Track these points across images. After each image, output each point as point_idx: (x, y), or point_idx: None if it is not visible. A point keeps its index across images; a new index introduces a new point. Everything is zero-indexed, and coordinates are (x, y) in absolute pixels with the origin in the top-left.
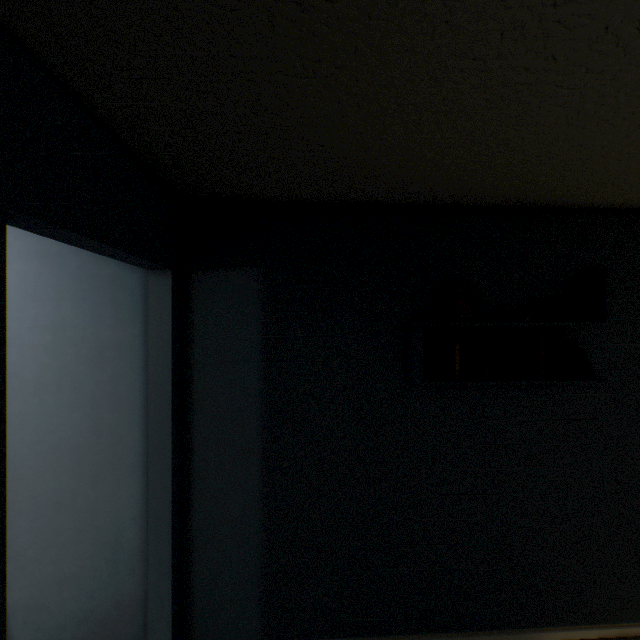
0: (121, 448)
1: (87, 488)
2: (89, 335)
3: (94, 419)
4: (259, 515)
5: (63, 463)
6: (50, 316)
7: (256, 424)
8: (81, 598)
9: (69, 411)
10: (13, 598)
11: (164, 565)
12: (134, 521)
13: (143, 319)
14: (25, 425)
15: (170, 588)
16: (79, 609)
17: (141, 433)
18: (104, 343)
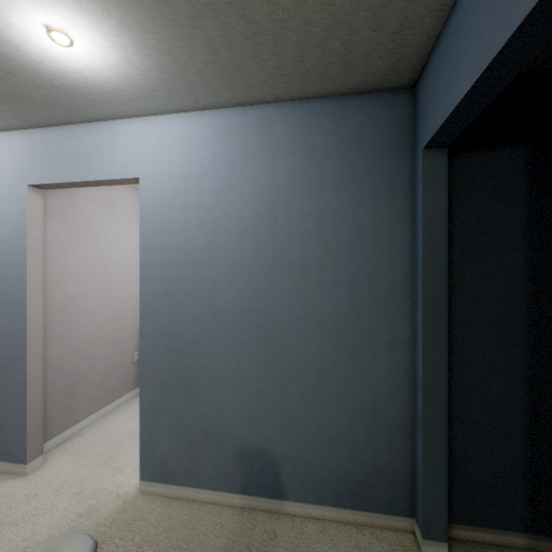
0: (377, 325)
1: (346, 360)
2: (348, 220)
3: (352, 297)
4: (522, 401)
5: (325, 336)
6: (313, 205)
7: (519, 307)
8: (340, 459)
9: (330, 289)
10: (282, 450)
11: (439, 437)
12: (390, 394)
13: (399, 204)
14: (292, 301)
15: (445, 460)
16: (339, 469)
17: (397, 312)
18: (361, 227)
